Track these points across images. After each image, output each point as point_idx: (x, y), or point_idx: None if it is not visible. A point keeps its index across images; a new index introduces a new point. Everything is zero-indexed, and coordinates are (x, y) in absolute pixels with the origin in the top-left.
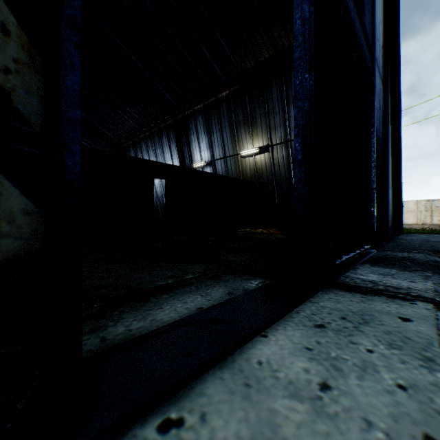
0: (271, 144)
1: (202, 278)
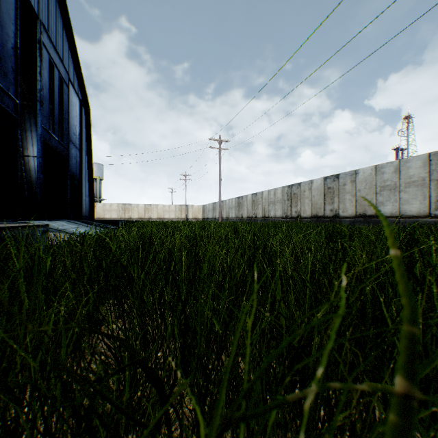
0: None
1: None
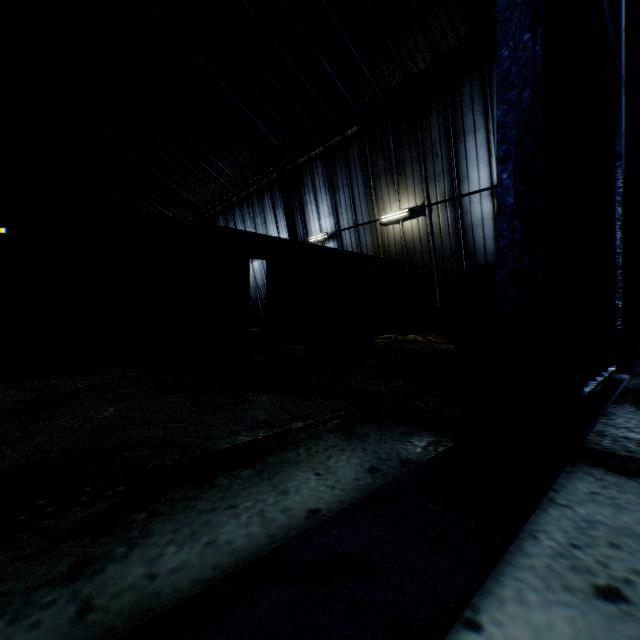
0: (429, 202)
1: (319, 430)
